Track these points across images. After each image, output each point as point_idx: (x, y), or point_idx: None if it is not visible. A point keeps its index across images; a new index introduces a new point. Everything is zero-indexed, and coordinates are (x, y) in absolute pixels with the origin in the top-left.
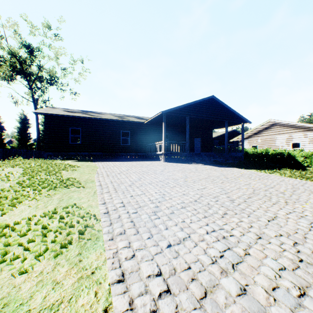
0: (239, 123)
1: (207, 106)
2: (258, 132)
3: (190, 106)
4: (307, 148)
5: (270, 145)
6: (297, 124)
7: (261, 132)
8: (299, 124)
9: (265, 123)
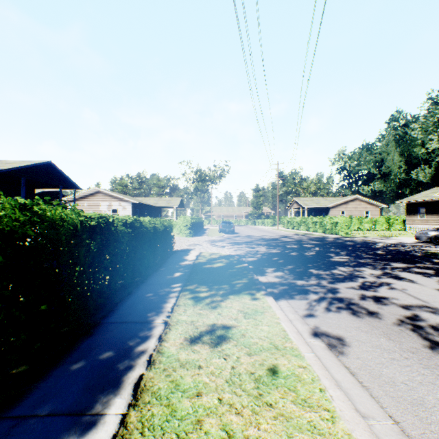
0: (72, 189)
1: (44, 169)
2: (86, 197)
3: (27, 167)
4: (122, 213)
5: (96, 209)
6: (116, 195)
7: (88, 197)
8: (116, 195)
9: (92, 190)
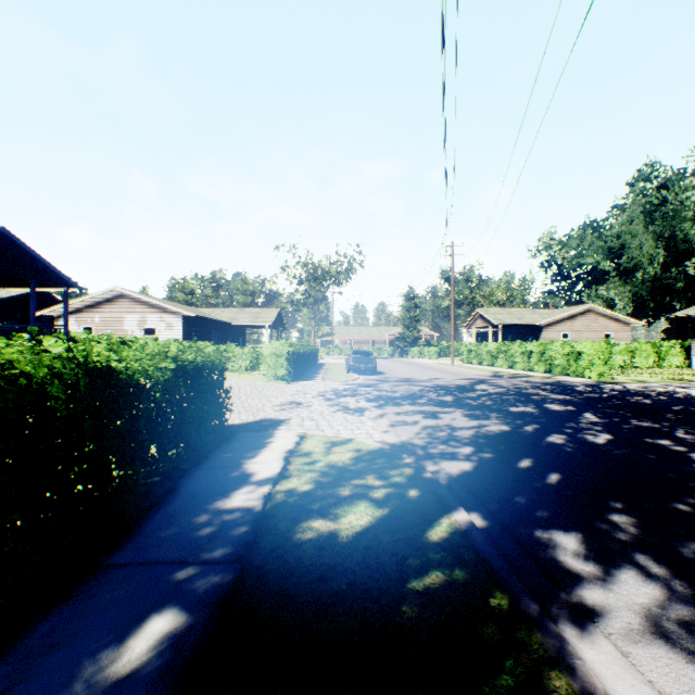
0: (61, 287)
1: None
2: (97, 305)
3: None
4: (165, 336)
5: (117, 329)
6: (153, 302)
7: (103, 306)
8: (155, 302)
9: (109, 291)
